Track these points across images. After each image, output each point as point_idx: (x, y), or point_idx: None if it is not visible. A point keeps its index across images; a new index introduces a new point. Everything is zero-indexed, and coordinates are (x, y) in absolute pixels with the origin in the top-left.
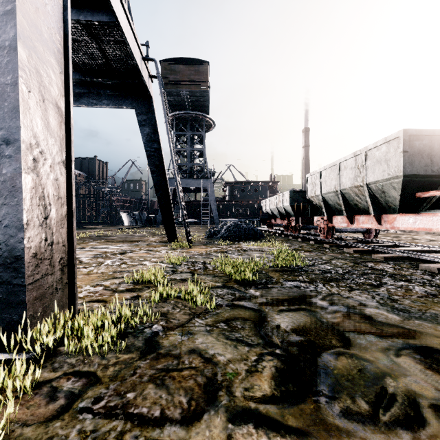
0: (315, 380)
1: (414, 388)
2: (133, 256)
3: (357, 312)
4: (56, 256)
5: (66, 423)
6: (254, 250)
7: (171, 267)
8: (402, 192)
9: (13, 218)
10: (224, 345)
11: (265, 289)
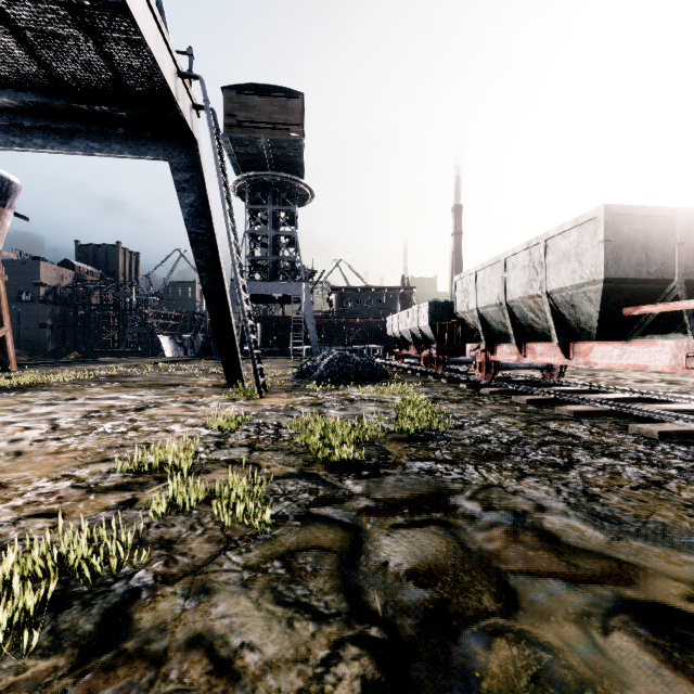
0: None
1: None
2: (156, 413)
3: (531, 525)
4: None
5: None
6: (368, 400)
7: (217, 436)
8: (602, 307)
9: None
10: (267, 620)
11: (373, 478)
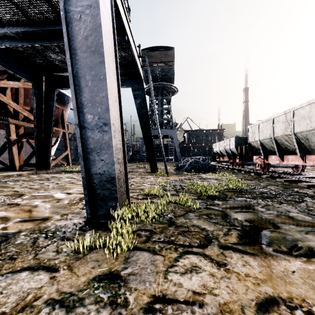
0: (259, 239)
1: (313, 245)
2: (134, 180)
3: (284, 214)
4: (122, 178)
5: (151, 244)
6: (211, 178)
7: (162, 187)
8: None
9: (110, 159)
10: (208, 224)
11: (224, 201)
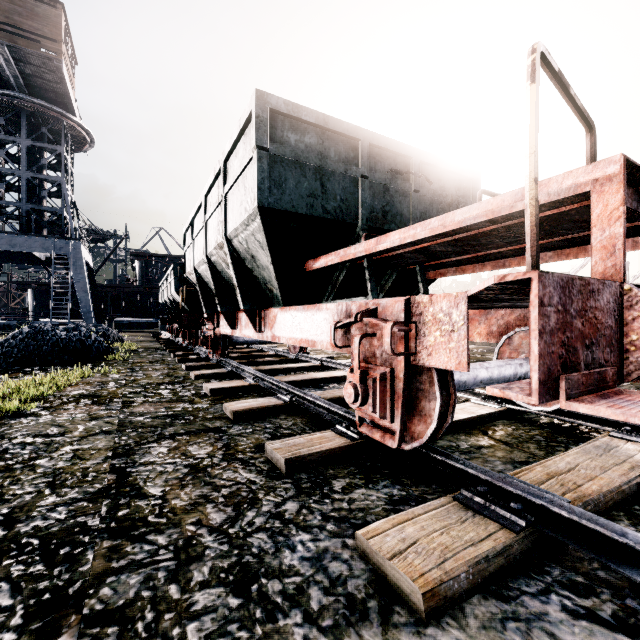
0: None
1: None
2: None
3: None
4: None
5: None
6: None
7: None
8: (274, 256)
9: None
10: None
11: None
